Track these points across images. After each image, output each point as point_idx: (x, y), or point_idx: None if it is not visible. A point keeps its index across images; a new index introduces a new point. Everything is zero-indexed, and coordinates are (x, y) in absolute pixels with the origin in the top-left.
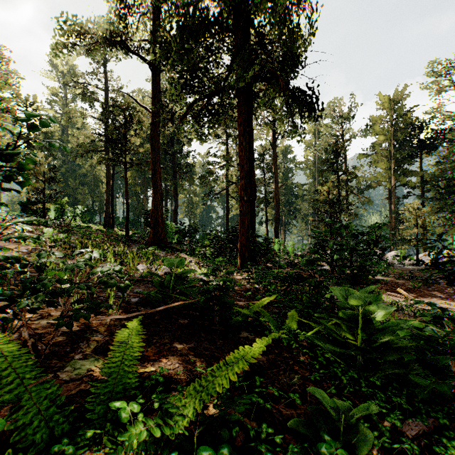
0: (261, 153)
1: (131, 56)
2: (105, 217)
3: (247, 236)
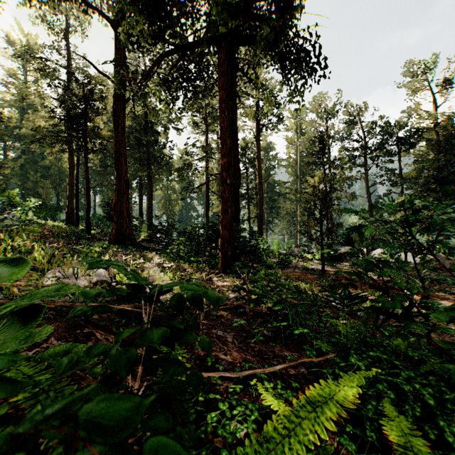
0: (244, 147)
1: (91, 16)
2: (67, 212)
3: (231, 229)
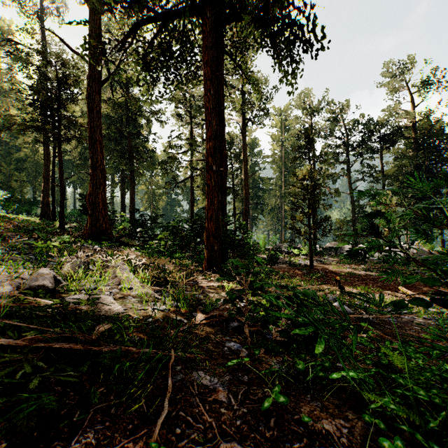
0: (229, 141)
1: None
2: (42, 206)
3: (217, 221)
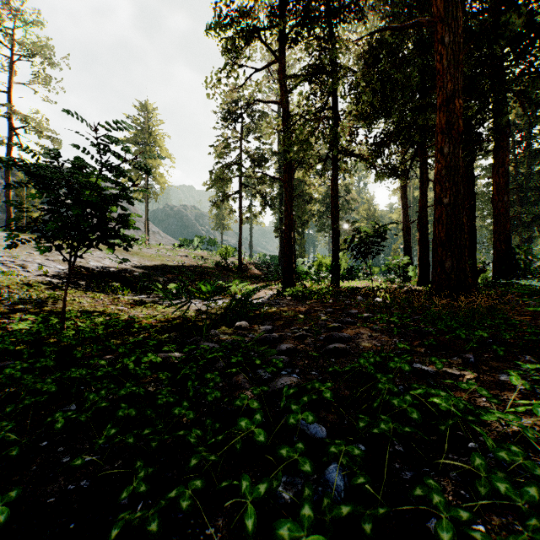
0: None
1: None
2: None
3: None
